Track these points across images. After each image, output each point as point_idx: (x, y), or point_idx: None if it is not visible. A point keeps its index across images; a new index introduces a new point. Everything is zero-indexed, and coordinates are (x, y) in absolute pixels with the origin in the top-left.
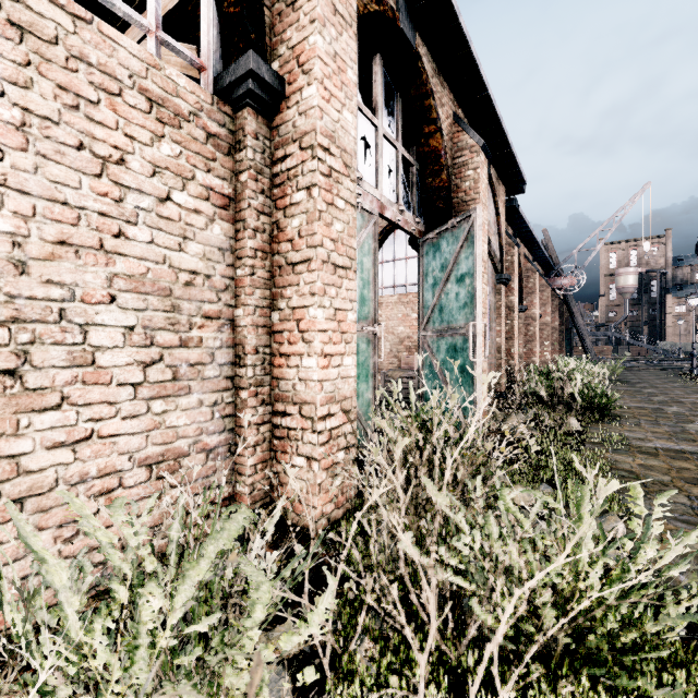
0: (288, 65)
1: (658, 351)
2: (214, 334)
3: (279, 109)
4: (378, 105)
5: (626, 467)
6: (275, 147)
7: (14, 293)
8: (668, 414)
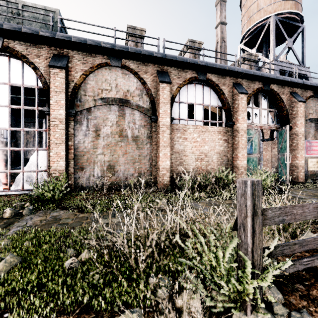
0: (235, 120)
1: None
2: (224, 158)
3: (234, 126)
4: (260, 104)
5: None
6: (233, 131)
7: (208, 155)
8: None
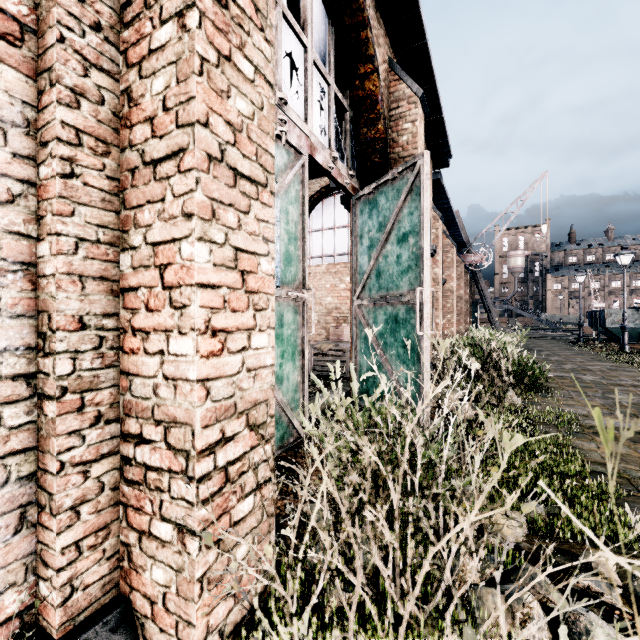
0: None
1: (544, 322)
2: None
3: None
4: (308, 20)
5: (597, 458)
6: None
7: None
8: (589, 384)
